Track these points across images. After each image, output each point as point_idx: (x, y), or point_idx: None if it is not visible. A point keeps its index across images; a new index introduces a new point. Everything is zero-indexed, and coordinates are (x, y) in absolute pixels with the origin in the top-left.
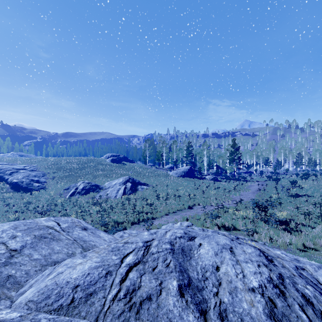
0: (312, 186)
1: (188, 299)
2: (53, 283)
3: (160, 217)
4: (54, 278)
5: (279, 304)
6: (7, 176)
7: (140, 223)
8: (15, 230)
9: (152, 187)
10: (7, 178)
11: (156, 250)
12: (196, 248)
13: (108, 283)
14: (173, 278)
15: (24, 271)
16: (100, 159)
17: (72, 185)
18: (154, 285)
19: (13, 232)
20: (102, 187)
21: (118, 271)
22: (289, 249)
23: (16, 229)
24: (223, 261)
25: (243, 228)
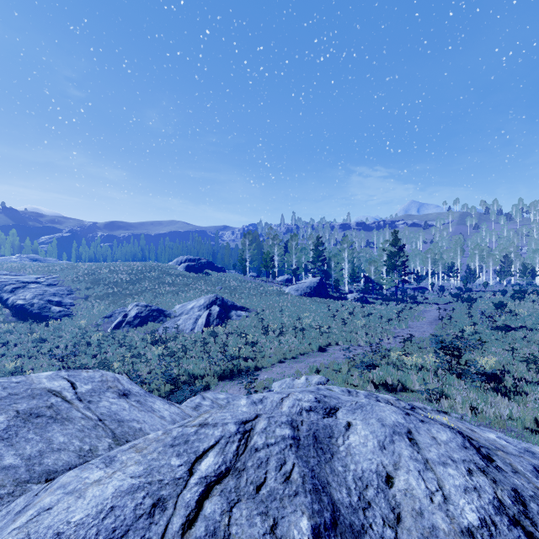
0: (533, 312)
1: None
2: None
3: (270, 366)
4: (26, 525)
5: None
6: (7, 295)
7: (234, 377)
8: None
9: (256, 314)
10: (7, 298)
11: (264, 442)
12: (341, 433)
13: (156, 531)
14: (300, 512)
15: None
16: (167, 266)
17: (118, 310)
18: (259, 532)
19: None
20: (169, 314)
21: (181, 499)
22: (510, 429)
23: None
24: (399, 463)
25: (419, 387)
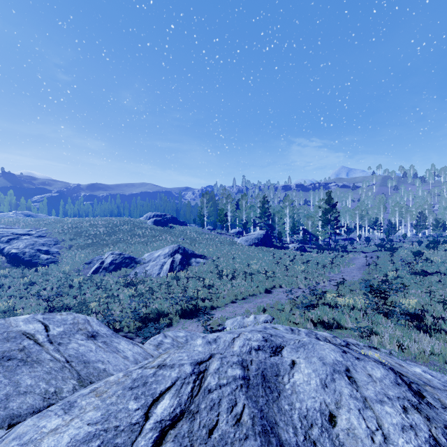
0: (445, 259)
1: None
2: None
3: (224, 305)
4: None
5: None
6: (3, 245)
7: (193, 315)
8: None
9: (212, 261)
10: (3, 248)
11: (216, 383)
12: (287, 372)
13: None
14: None
15: None
16: (138, 221)
17: (96, 257)
18: None
19: None
20: (139, 261)
21: None
22: (432, 363)
23: None
24: (340, 401)
25: (352, 325)
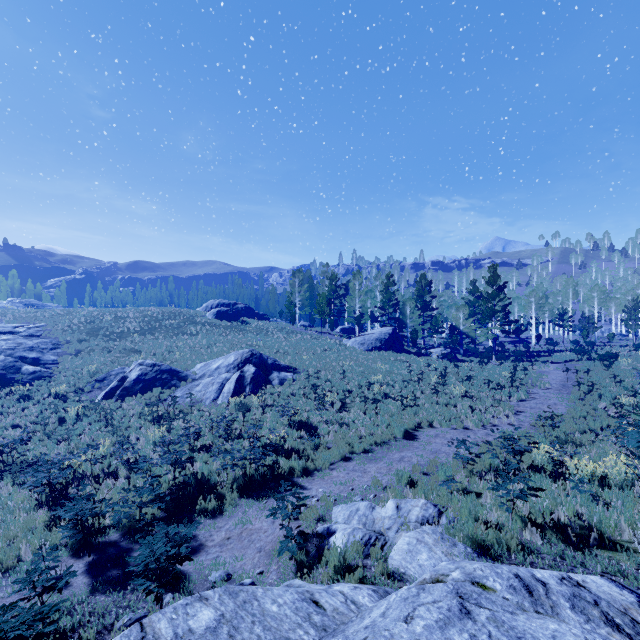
0: None
1: None
2: None
3: (328, 466)
4: None
5: None
6: None
7: (266, 490)
8: None
9: (306, 377)
10: None
11: None
12: None
13: None
14: None
15: None
16: (192, 312)
17: (115, 370)
18: None
19: None
20: (186, 377)
21: None
22: None
23: None
24: None
25: (634, 537)
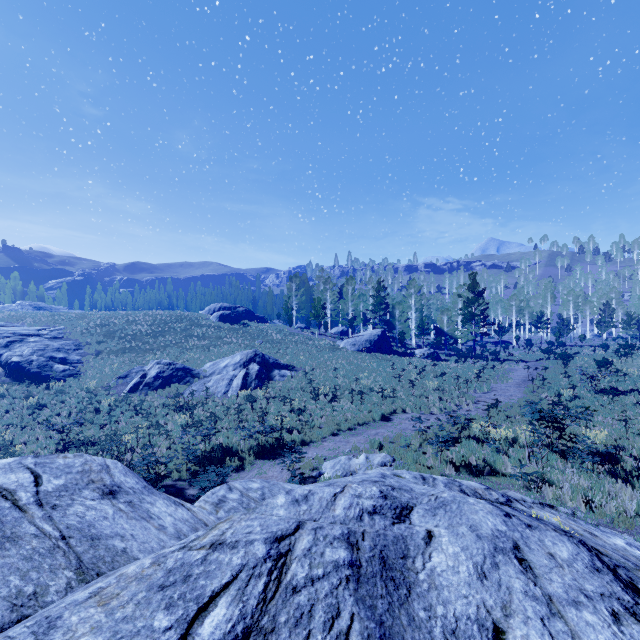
0: None
1: None
2: None
3: (320, 439)
4: None
5: None
6: (0, 350)
7: (274, 454)
8: None
9: (303, 374)
10: (0, 355)
11: (306, 574)
12: (420, 550)
13: None
14: None
15: None
16: (197, 316)
17: (136, 368)
18: None
19: None
20: (198, 374)
21: None
22: (639, 530)
23: None
24: (509, 604)
25: (512, 469)
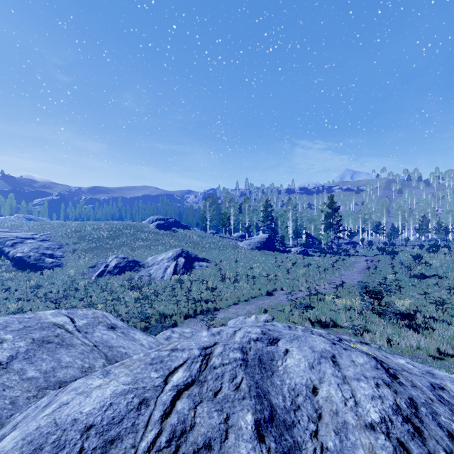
0: (444, 262)
1: (272, 446)
2: (50, 423)
3: (226, 307)
4: (52, 413)
5: (416, 451)
6: (8, 249)
7: (197, 316)
8: (3, 330)
9: (215, 265)
10: (8, 252)
11: (220, 362)
12: (280, 357)
13: (142, 419)
14: (246, 410)
15: (9, 400)
16: (141, 224)
17: (101, 261)
18: (216, 422)
19: (0, 333)
20: (143, 265)
21: (160, 399)
22: (417, 356)
23: (6, 328)
24: (323, 378)
25: (347, 324)
